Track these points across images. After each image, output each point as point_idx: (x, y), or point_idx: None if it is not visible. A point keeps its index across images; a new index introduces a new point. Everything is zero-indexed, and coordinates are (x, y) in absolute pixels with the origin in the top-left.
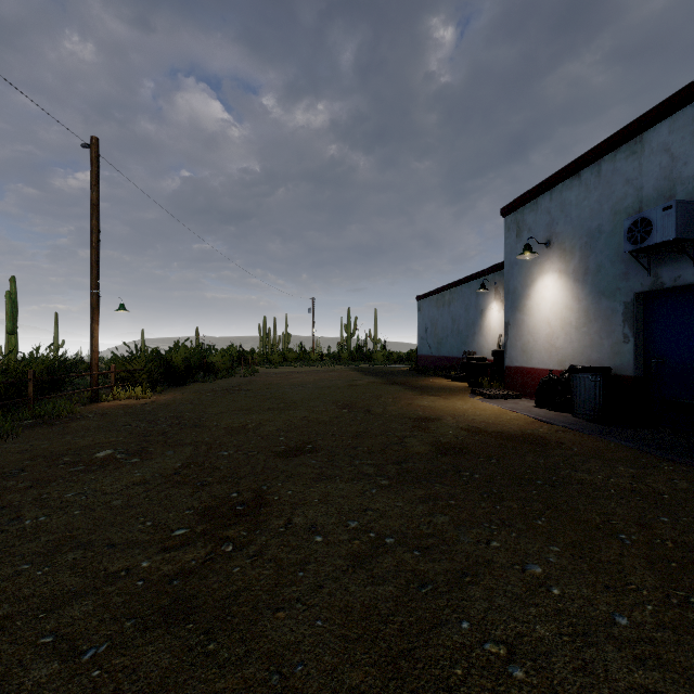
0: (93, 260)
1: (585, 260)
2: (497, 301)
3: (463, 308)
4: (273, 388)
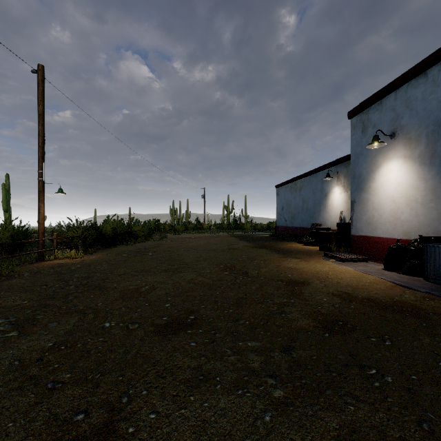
0: (39, 156)
1: (431, 146)
2: (338, 186)
3: (311, 192)
4: (173, 251)
